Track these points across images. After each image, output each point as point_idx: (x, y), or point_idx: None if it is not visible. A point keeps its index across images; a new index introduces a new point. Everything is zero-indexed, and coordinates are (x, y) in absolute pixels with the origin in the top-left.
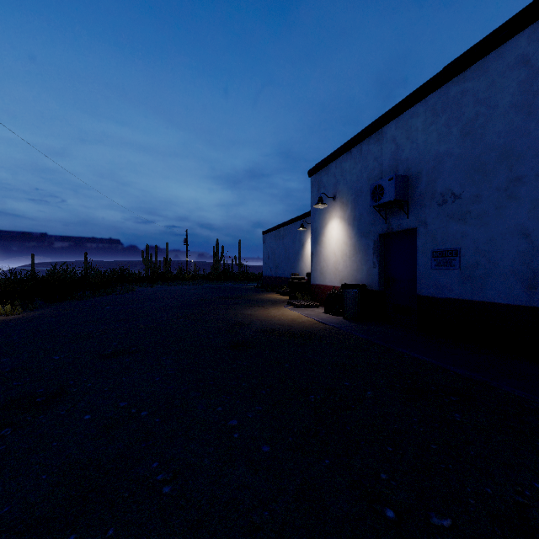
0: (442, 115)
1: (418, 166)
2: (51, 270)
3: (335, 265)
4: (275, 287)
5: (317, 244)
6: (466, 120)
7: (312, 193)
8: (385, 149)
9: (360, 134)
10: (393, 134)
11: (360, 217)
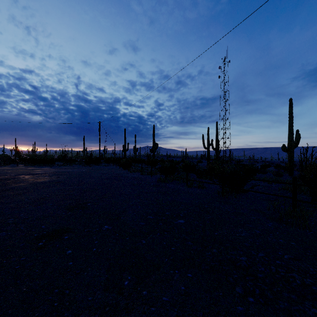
0: None
1: None
2: None
3: None
4: None
5: None
6: None
7: None
8: None
9: None
10: None
11: None
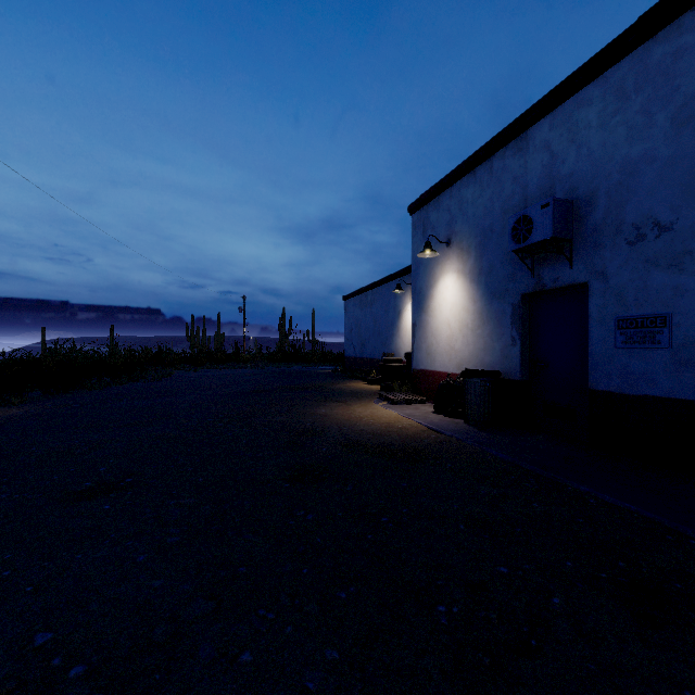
0: (636, 97)
1: (590, 183)
2: (52, 349)
3: (450, 342)
4: (361, 372)
5: (422, 312)
6: (683, 98)
7: (415, 238)
8: (531, 162)
9: (489, 143)
10: (546, 137)
11: (489, 270)
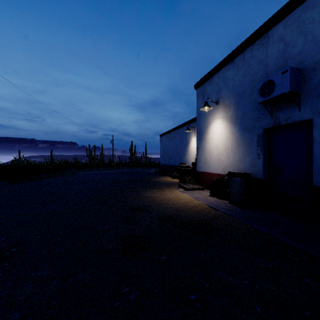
0: None
1: (314, 57)
2: (13, 160)
3: (218, 157)
4: (168, 172)
5: (202, 140)
6: None
7: (198, 101)
8: (271, 50)
9: (243, 43)
10: (281, 34)
11: (242, 115)
